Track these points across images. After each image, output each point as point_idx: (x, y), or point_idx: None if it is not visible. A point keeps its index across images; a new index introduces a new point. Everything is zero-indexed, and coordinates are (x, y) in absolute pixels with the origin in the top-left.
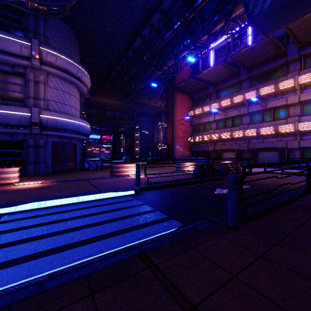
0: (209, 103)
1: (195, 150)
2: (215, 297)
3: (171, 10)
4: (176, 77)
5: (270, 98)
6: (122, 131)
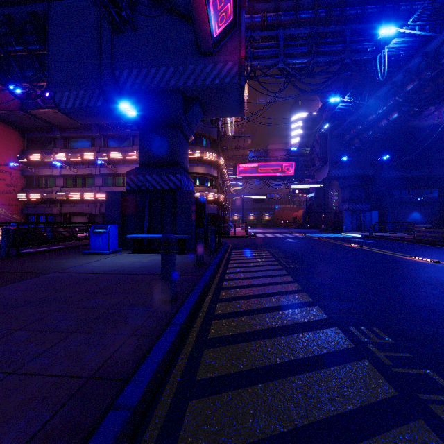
0: (53, 151)
1: (31, 213)
2: None
3: None
4: None
5: (120, 164)
6: None
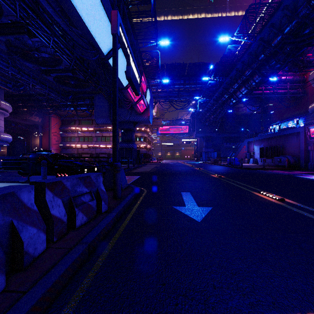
0: (75, 126)
1: (65, 153)
2: None
3: None
4: None
5: (104, 132)
6: None
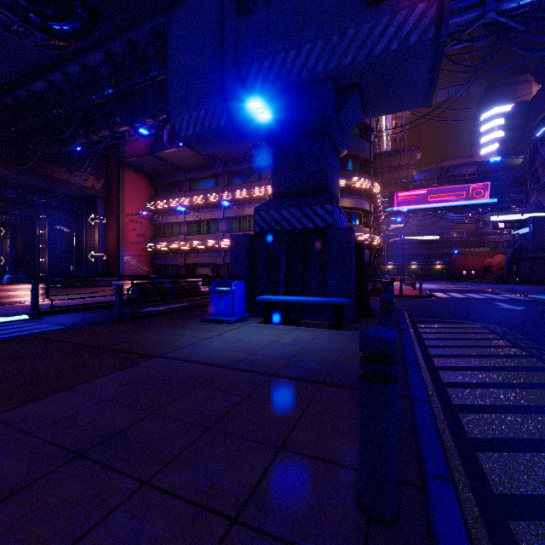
0: (179, 196)
1: (159, 264)
2: (73, 338)
3: (99, 70)
4: (124, 143)
5: (246, 204)
6: (2, 221)
